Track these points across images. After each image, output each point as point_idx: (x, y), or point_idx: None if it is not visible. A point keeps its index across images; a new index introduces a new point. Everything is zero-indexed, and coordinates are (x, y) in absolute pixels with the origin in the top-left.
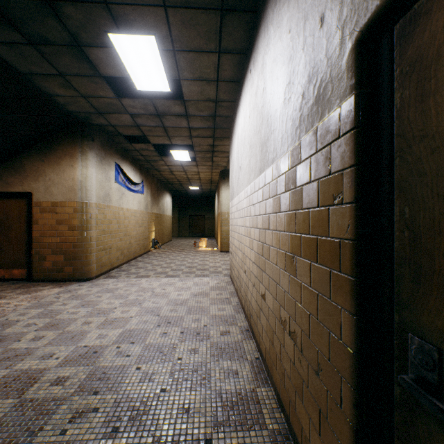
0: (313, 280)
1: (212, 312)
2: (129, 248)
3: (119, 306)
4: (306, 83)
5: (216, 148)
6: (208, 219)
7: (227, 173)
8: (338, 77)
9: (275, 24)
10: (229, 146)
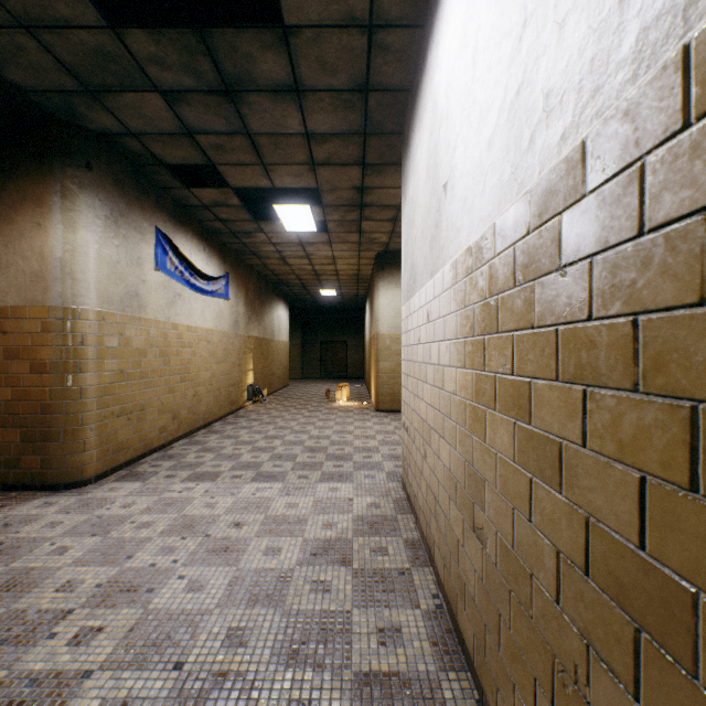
0: None
1: (360, 654)
2: (193, 405)
3: (84, 605)
4: None
5: (369, 195)
6: (353, 348)
7: (390, 259)
8: None
9: None
10: (396, 190)
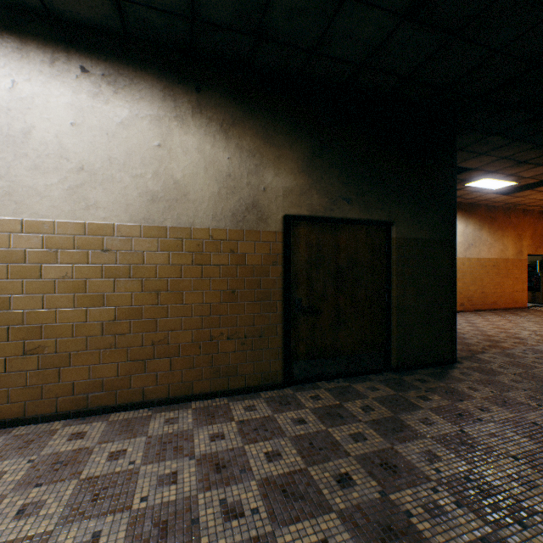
0: (258, 298)
1: None
2: None
3: None
4: (251, 205)
5: None
6: None
7: None
8: (276, 221)
9: (201, 125)
10: None
